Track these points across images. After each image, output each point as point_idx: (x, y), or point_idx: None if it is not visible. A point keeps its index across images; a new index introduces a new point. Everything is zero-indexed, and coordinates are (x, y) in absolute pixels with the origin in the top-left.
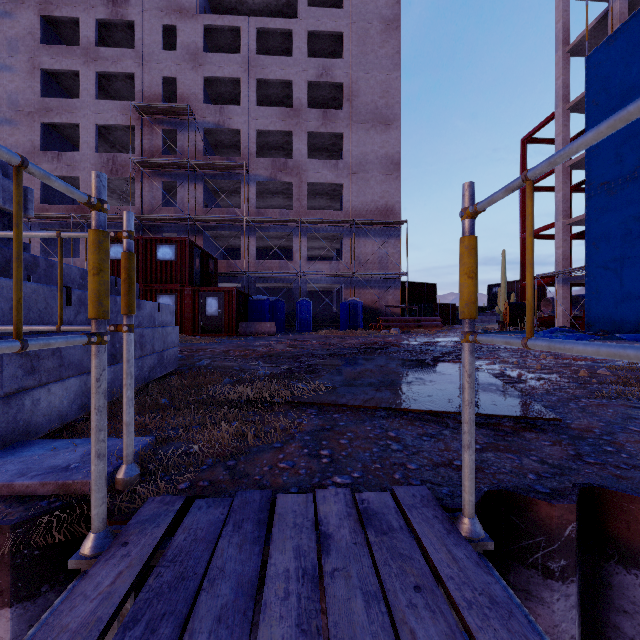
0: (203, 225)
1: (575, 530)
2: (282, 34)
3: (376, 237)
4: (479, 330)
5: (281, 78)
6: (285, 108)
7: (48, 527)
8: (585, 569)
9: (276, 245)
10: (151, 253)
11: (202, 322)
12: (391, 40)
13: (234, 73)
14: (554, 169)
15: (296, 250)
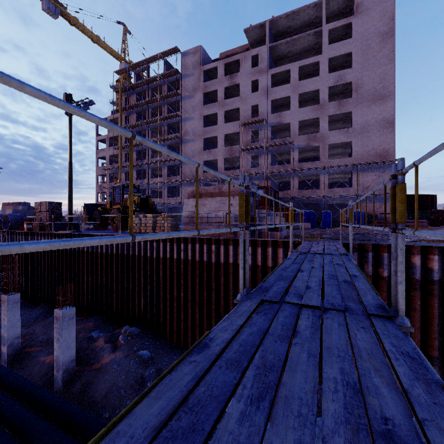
0: (270, 174)
1: (357, 246)
2: (313, 64)
3: (375, 171)
4: None
5: (312, 90)
6: (315, 105)
7: (295, 242)
8: (362, 253)
9: (309, 179)
10: None
11: None
12: (387, 45)
13: (286, 94)
14: None
15: (321, 183)
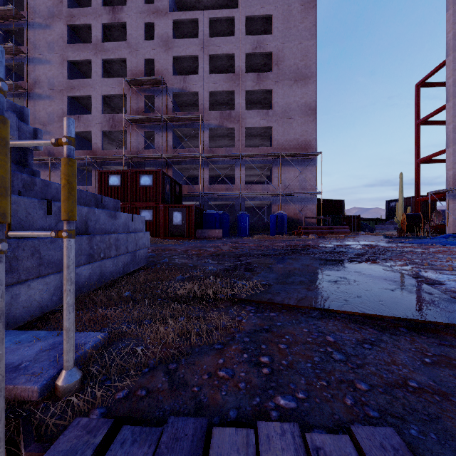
0: (172, 161)
1: None
2: (227, 21)
3: (297, 165)
4: (380, 236)
5: (226, 52)
6: (229, 74)
7: None
8: None
9: (223, 174)
10: (136, 181)
11: (170, 229)
12: (309, 16)
13: (193, 52)
14: (445, 106)
15: (237, 177)
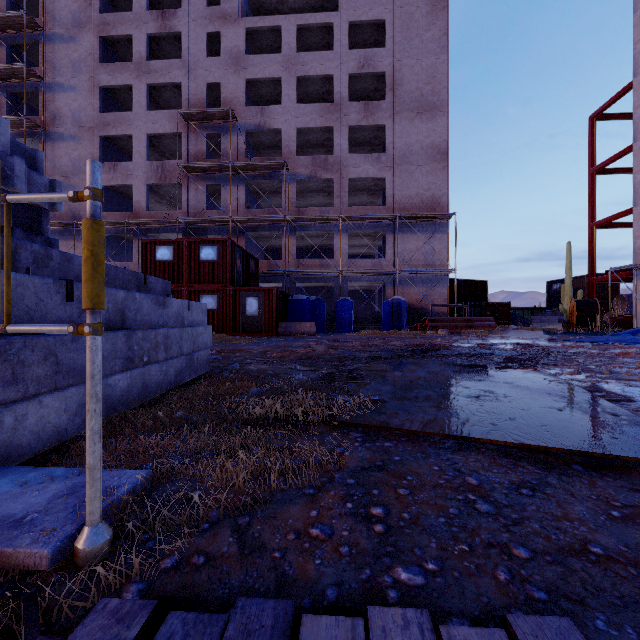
0: (245, 226)
1: None
2: (322, 29)
3: (421, 232)
4: (539, 331)
5: (321, 73)
6: (325, 104)
7: None
8: None
9: (316, 244)
10: (195, 254)
11: (243, 322)
12: (438, 22)
13: (275, 73)
14: (632, 147)
15: (337, 248)
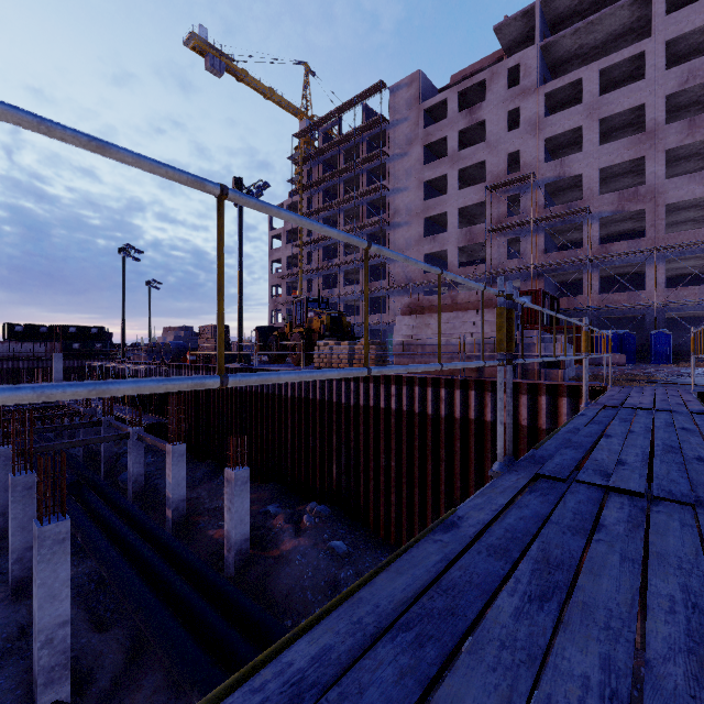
0: (543, 269)
1: None
2: (631, 58)
3: None
4: None
5: (629, 107)
6: (635, 135)
7: (594, 388)
8: None
9: (622, 273)
10: None
11: None
12: None
13: (575, 124)
14: None
15: (649, 279)
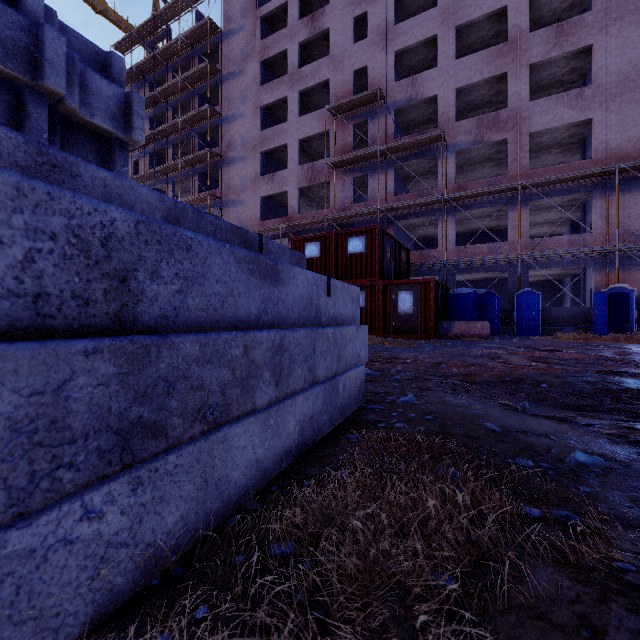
0: (393, 215)
1: None
2: None
3: None
4: None
5: (490, 10)
6: (495, 46)
7: None
8: None
9: (479, 228)
10: (341, 248)
11: (394, 321)
12: None
13: (428, 32)
14: None
15: (512, 227)
